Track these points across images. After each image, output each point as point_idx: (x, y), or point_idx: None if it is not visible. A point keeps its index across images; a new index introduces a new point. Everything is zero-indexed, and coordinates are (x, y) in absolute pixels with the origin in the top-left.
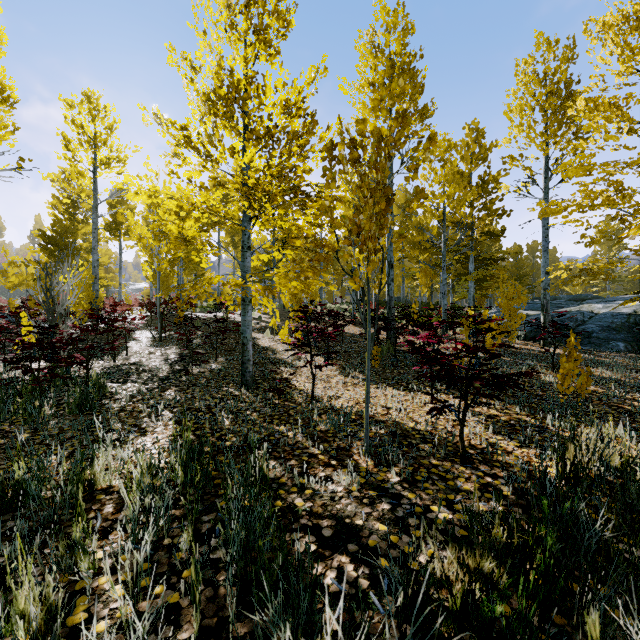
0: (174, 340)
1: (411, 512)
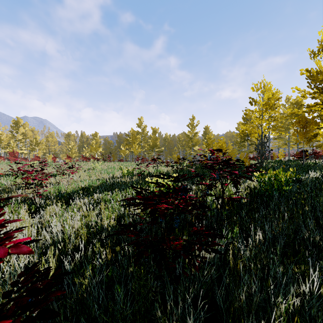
0: None
1: None
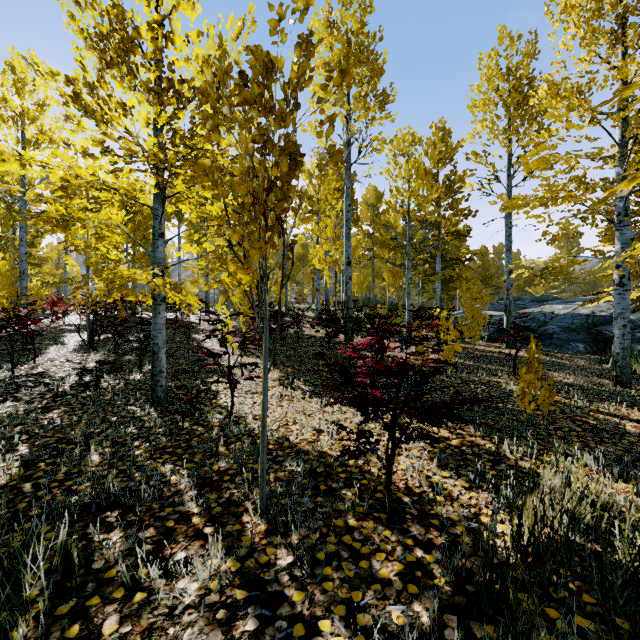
0: (107, 344)
1: (285, 638)
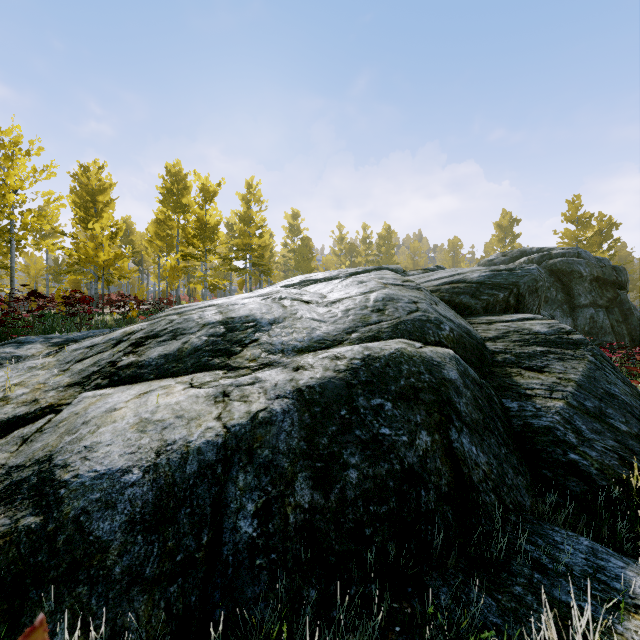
0: None
1: None
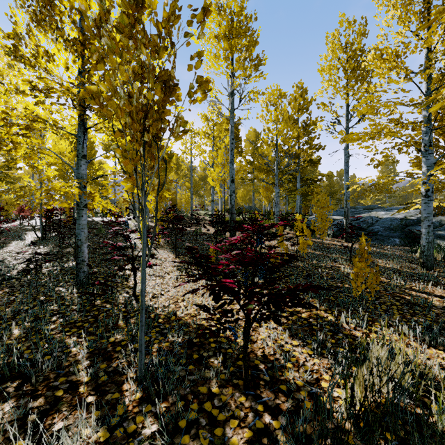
0: (56, 240)
1: None
